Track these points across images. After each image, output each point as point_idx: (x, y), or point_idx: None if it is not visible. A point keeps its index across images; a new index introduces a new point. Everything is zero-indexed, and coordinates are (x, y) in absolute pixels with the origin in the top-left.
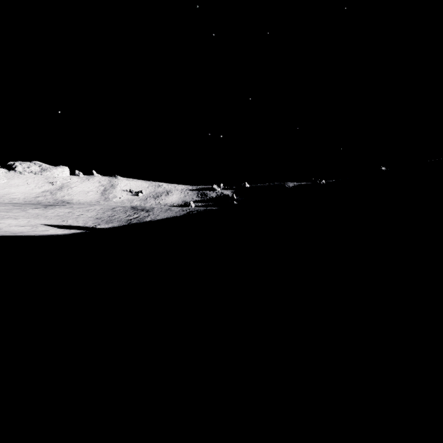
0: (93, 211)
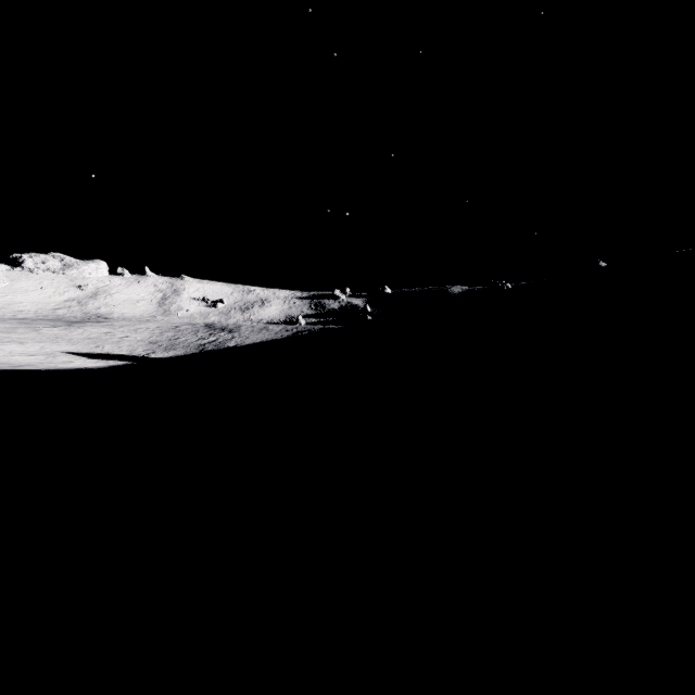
0: (144, 331)
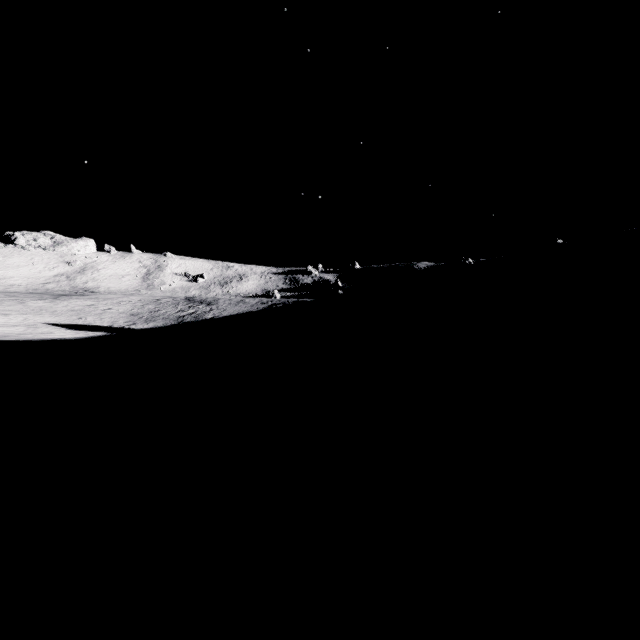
0: (127, 304)
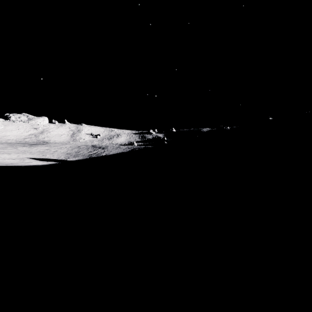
0: (64, 148)
